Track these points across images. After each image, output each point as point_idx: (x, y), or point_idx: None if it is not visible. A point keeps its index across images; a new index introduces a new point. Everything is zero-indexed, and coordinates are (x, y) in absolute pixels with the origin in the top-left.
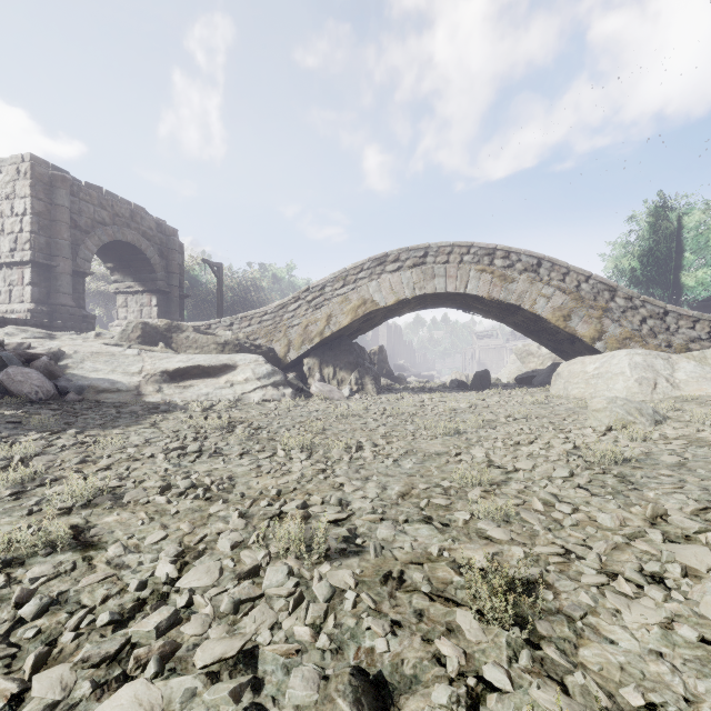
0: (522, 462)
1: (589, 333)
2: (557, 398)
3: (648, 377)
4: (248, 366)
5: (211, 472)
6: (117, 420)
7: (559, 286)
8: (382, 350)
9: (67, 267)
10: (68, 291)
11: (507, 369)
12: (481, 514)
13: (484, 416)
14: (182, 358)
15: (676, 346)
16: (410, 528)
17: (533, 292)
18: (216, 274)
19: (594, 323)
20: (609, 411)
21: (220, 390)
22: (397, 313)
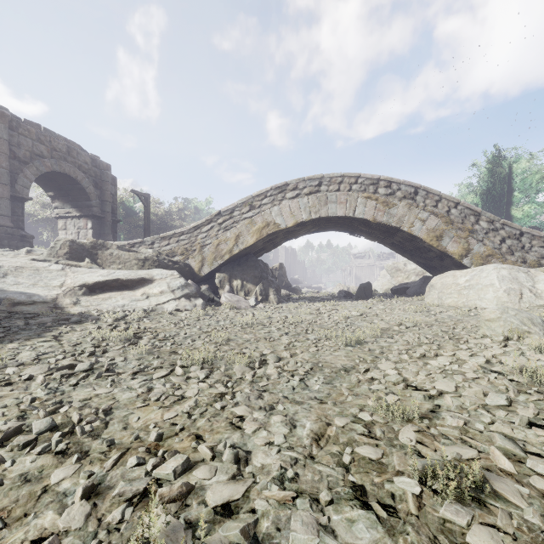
0: (442, 382)
1: (458, 251)
2: (433, 306)
3: (514, 288)
4: (164, 279)
5: (89, 401)
6: (20, 332)
7: (433, 211)
8: (282, 267)
9: (5, 192)
10: (6, 213)
11: (379, 282)
12: (440, 491)
13: (379, 324)
14: (103, 272)
15: (529, 261)
16: (338, 518)
17: (411, 216)
18: (143, 203)
19: (462, 243)
20: (503, 321)
21: (136, 301)
22: (294, 235)
